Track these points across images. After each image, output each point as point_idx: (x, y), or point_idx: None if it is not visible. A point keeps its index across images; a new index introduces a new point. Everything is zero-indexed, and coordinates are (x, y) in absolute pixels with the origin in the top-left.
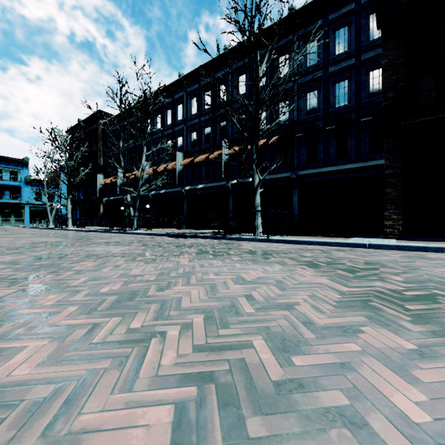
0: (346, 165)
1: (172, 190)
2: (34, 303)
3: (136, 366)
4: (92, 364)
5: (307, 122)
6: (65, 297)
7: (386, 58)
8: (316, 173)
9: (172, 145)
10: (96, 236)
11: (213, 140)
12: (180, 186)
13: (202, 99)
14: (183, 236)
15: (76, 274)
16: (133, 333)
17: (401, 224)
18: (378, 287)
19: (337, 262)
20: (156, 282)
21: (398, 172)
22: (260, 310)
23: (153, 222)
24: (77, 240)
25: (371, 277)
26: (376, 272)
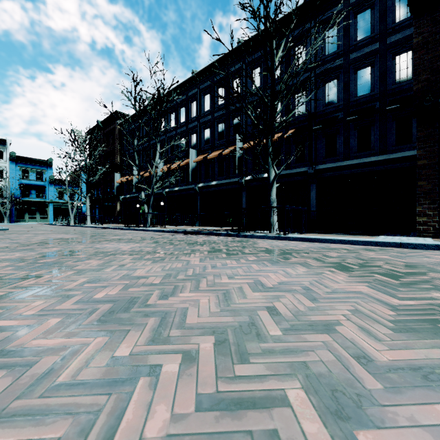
0: (369, 157)
1: (185, 187)
2: (14, 311)
3: (105, 438)
4: (41, 428)
5: (326, 113)
6: (51, 305)
7: (420, 35)
8: (335, 167)
9: (185, 143)
10: (111, 232)
11: (227, 136)
12: (193, 183)
13: (215, 95)
14: (196, 233)
15: (76, 275)
16: (116, 365)
17: (437, 221)
18: (439, 300)
19: (371, 264)
20: (161, 286)
21: (434, 162)
22: (289, 332)
23: (167, 219)
24: (91, 237)
25: (422, 284)
26: (425, 278)
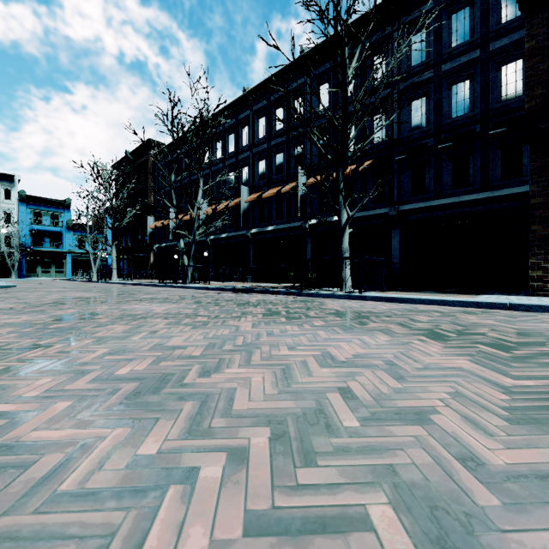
0: (467, 195)
1: (235, 233)
2: (12, 392)
3: None
4: None
5: (412, 139)
6: (61, 383)
7: (533, 39)
8: (423, 208)
9: (235, 178)
10: (142, 290)
11: (287, 169)
12: (245, 229)
13: (272, 118)
14: (248, 290)
15: (95, 344)
16: (139, 468)
17: None
18: None
19: (472, 331)
20: (202, 360)
21: None
22: (369, 422)
23: (212, 273)
24: (117, 296)
25: (542, 358)
26: (545, 349)
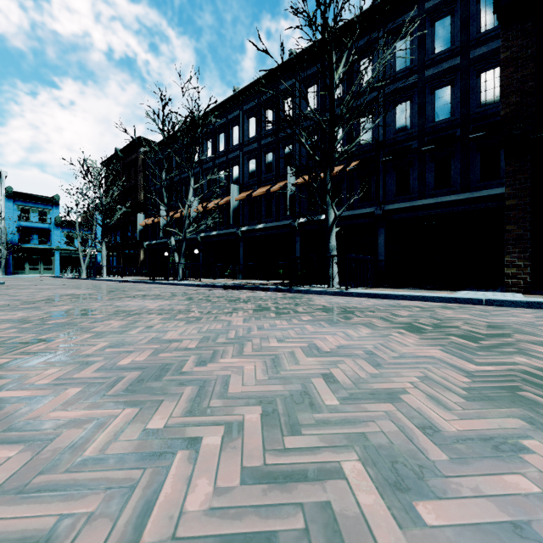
0: (449, 196)
1: (225, 231)
2: (24, 381)
3: (142, 512)
4: (71, 503)
5: (396, 141)
6: (68, 373)
7: (508, 50)
8: (408, 207)
9: (225, 176)
10: (134, 287)
11: (276, 168)
12: (235, 227)
13: (262, 118)
14: (239, 287)
15: (95, 338)
16: (150, 439)
17: (529, 273)
18: (522, 365)
19: (447, 324)
20: (197, 351)
21: (525, 202)
22: (347, 401)
23: (202, 270)
24: (109, 293)
25: (505, 347)
26: (510, 340)
